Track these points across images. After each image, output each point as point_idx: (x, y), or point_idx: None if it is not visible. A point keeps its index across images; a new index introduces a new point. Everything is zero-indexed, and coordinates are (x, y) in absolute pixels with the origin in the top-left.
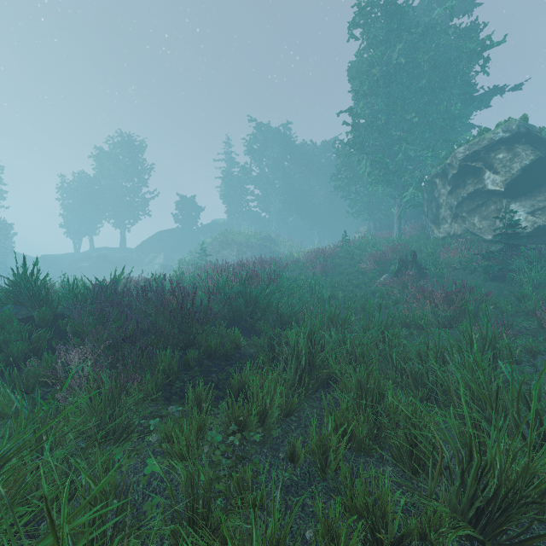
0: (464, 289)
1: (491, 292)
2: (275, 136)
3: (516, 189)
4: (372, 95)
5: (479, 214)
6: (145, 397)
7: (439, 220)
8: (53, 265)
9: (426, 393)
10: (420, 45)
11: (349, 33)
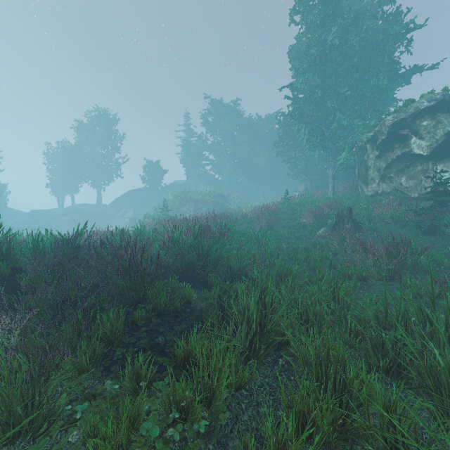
0: (403, 243)
1: (430, 246)
2: (227, 110)
3: (439, 152)
4: (310, 72)
5: (405, 175)
6: (81, 369)
7: (369, 180)
8: (40, 219)
9: (388, 362)
10: (351, 29)
11: (290, 19)
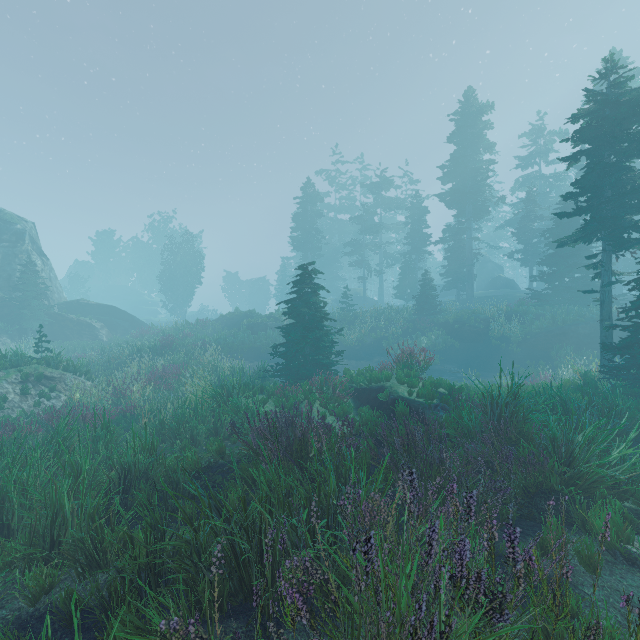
0: None
1: None
2: None
3: None
4: None
5: None
6: None
7: None
8: None
9: None
10: None
11: None
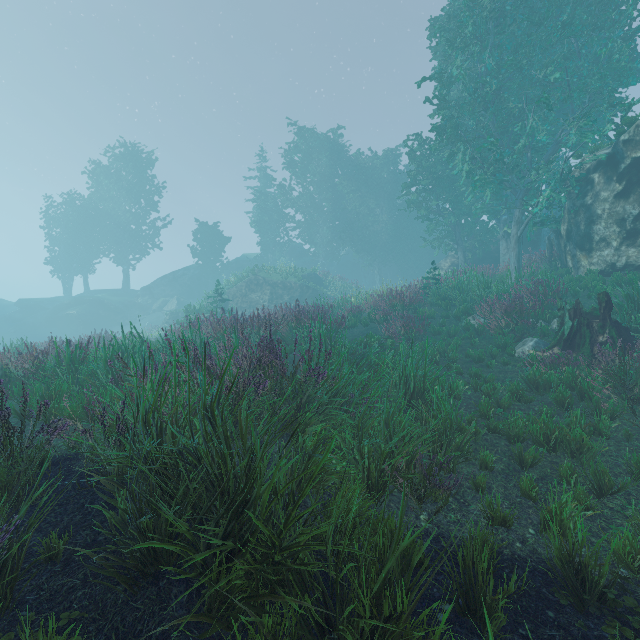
0: None
1: None
2: (323, 144)
3: None
4: (478, 44)
5: None
6: None
7: (594, 243)
8: (33, 313)
9: None
10: None
11: None
